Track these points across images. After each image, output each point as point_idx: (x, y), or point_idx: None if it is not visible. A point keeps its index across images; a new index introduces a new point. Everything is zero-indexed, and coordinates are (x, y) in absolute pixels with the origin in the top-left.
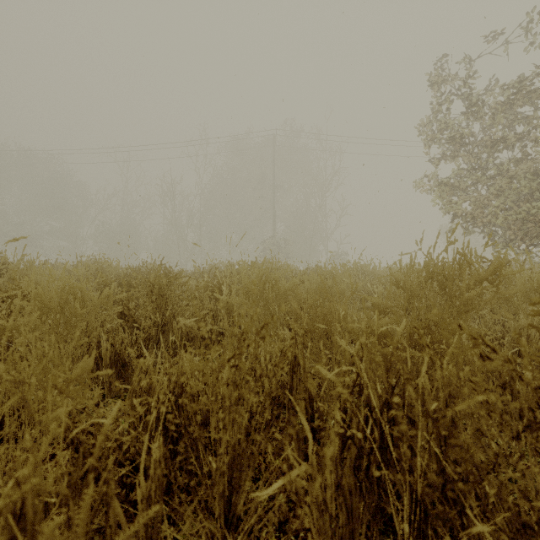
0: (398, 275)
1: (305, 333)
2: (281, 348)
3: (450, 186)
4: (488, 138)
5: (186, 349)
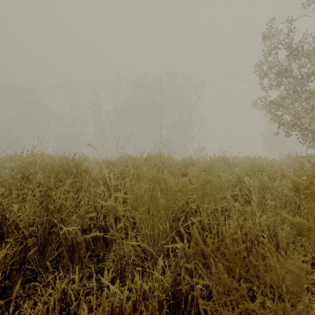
0: (297, 178)
1: (217, 295)
2: (173, 277)
3: (277, 105)
4: (303, 72)
5: (72, 254)
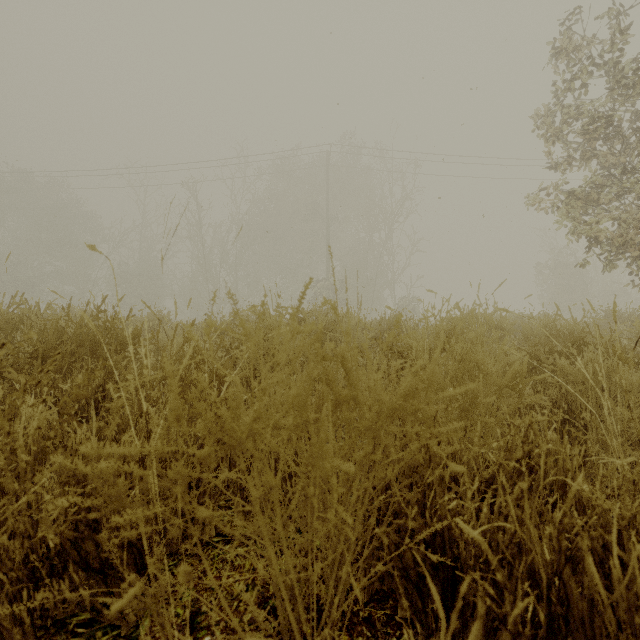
0: None
1: None
2: None
3: (584, 201)
4: None
5: None
